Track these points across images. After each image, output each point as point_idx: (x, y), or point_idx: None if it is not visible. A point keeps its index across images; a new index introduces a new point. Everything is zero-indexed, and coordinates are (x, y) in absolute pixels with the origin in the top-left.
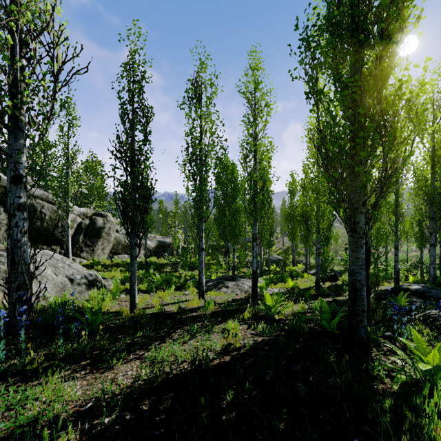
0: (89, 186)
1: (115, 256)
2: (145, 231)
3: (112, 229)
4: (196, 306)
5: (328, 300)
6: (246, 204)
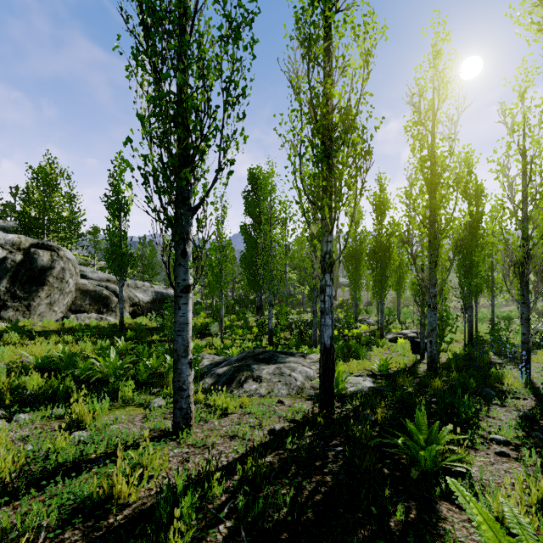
0: (40, 205)
1: (71, 316)
2: (120, 273)
3: (69, 270)
4: (134, 500)
5: (508, 415)
6: (305, 179)
